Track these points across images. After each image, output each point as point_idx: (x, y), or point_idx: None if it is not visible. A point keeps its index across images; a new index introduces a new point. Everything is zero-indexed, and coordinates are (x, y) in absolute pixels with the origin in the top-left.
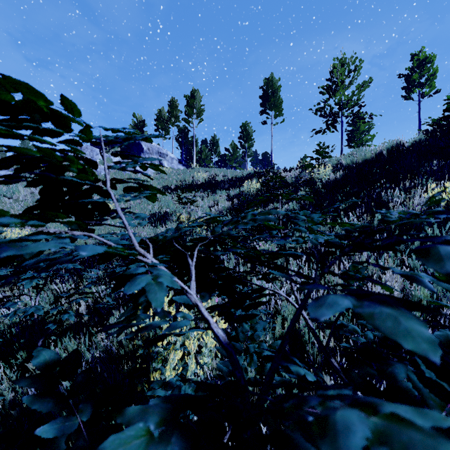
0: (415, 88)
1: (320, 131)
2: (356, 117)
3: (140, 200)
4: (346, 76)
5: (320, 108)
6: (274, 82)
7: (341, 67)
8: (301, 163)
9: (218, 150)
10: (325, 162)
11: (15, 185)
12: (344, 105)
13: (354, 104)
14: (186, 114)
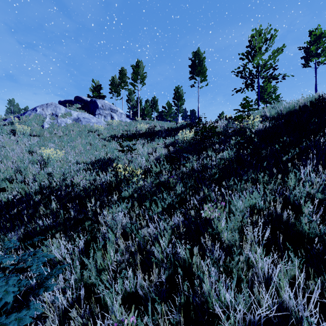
0: (312, 57)
1: (240, 90)
2: (271, 77)
3: (90, 146)
4: (263, 43)
5: (240, 71)
6: (200, 54)
7: (258, 36)
8: (220, 117)
9: (157, 107)
10: (248, 115)
11: None
12: (262, 67)
13: (269, 67)
14: (132, 80)
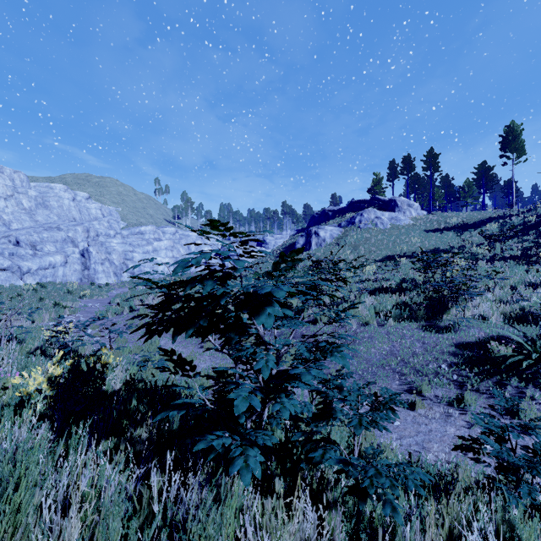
0: None
1: None
2: None
3: (424, 236)
4: None
5: None
6: (515, 129)
7: None
8: None
9: (449, 187)
10: (540, 210)
11: (358, 233)
12: None
13: None
14: (425, 169)
